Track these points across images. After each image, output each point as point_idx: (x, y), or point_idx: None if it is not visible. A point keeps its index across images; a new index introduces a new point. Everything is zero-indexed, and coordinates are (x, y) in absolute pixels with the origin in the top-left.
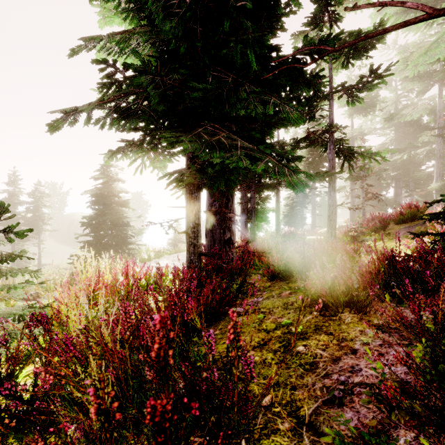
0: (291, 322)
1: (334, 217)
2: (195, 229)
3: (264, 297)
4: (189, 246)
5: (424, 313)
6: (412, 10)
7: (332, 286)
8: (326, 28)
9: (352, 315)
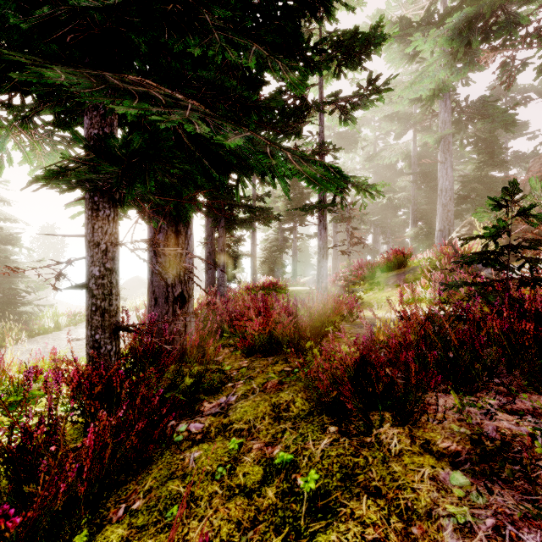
0: (293, 461)
1: (325, 263)
2: (104, 279)
3: (239, 395)
4: (91, 314)
5: (494, 410)
6: (397, 39)
7: (357, 375)
8: (316, 21)
9: (397, 431)
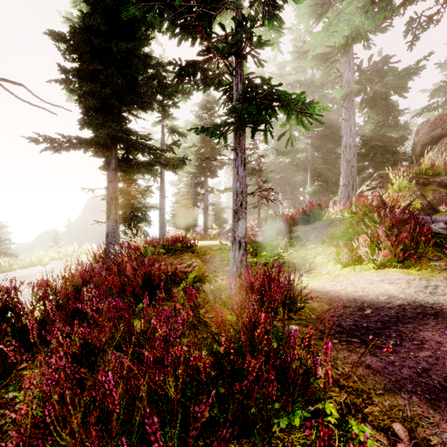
0: None
1: (244, 215)
2: None
3: None
4: None
5: None
6: None
7: None
8: None
9: None
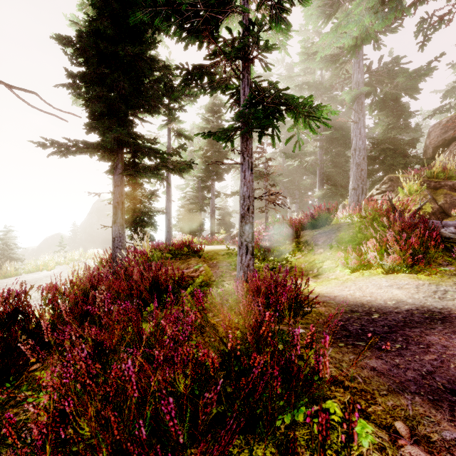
0: None
1: (251, 219)
2: None
3: None
4: None
5: None
6: None
7: None
8: None
9: None
